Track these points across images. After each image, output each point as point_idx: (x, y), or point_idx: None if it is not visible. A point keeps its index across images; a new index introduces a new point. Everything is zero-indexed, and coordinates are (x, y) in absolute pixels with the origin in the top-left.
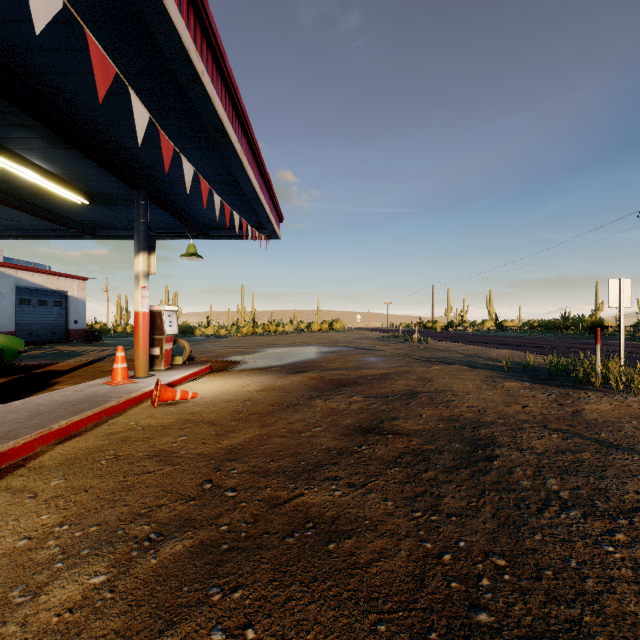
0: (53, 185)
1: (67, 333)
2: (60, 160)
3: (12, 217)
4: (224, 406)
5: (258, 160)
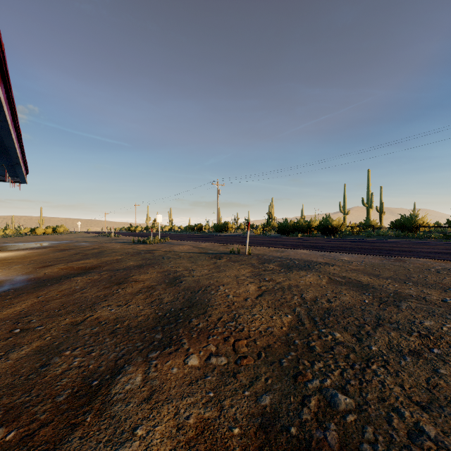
0: None
1: None
2: None
3: None
4: (16, 256)
5: (25, 160)
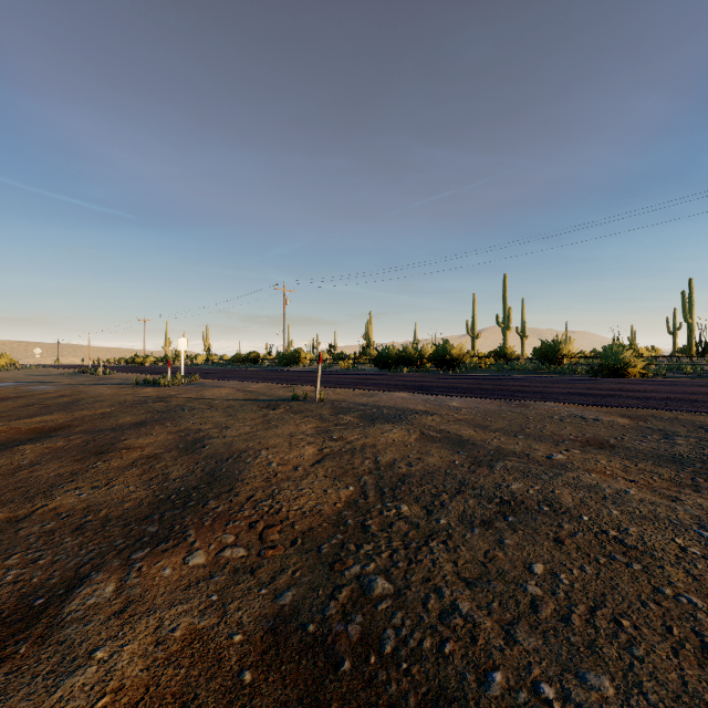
0: None
1: None
2: None
3: None
4: None
5: None
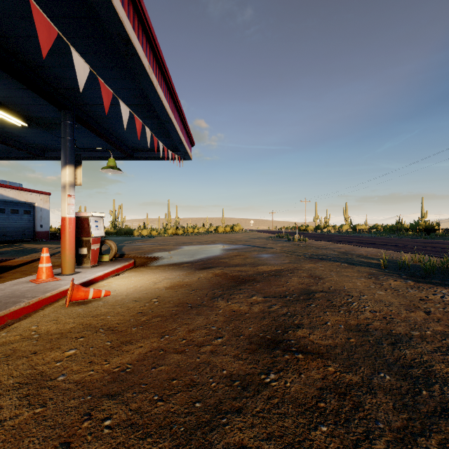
0: None
1: (34, 234)
2: None
3: None
4: (131, 306)
5: (169, 84)
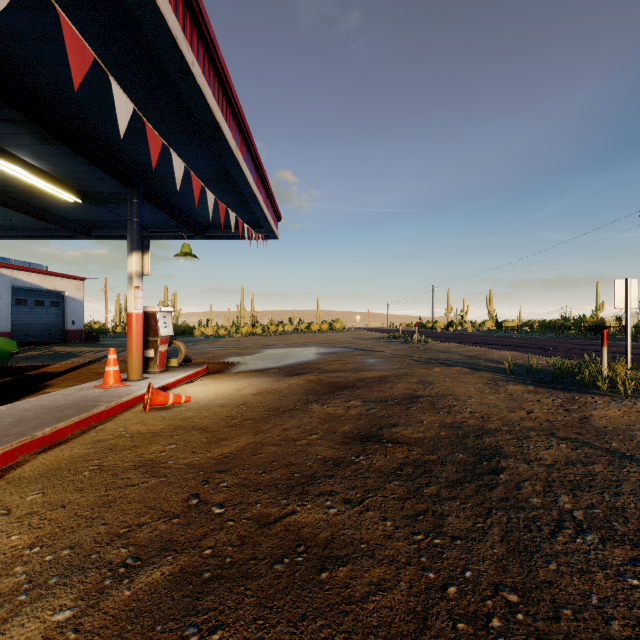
0: (44, 183)
1: (64, 334)
2: (50, 157)
3: (5, 216)
4: (218, 411)
5: (254, 157)
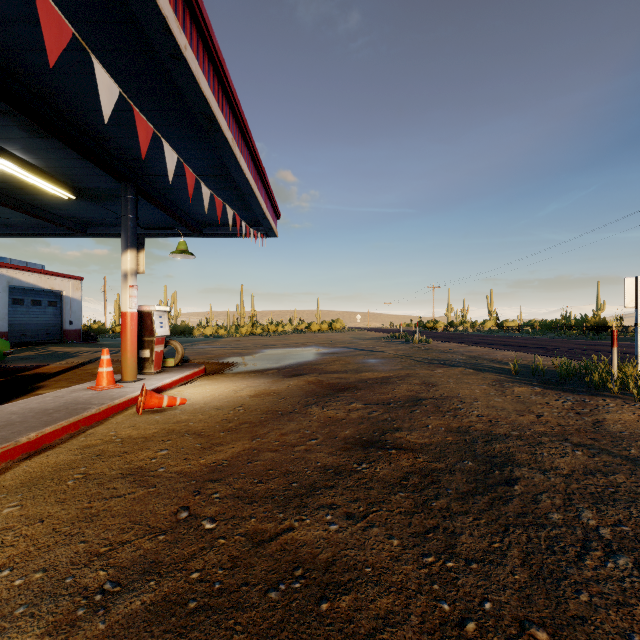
0: (35, 178)
1: (62, 334)
2: (41, 151)
3: None
4: (214, 414)
5: (252, 152)
